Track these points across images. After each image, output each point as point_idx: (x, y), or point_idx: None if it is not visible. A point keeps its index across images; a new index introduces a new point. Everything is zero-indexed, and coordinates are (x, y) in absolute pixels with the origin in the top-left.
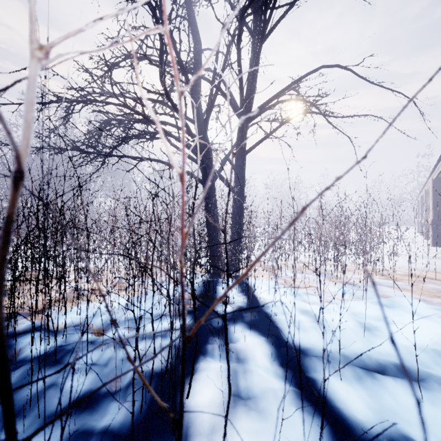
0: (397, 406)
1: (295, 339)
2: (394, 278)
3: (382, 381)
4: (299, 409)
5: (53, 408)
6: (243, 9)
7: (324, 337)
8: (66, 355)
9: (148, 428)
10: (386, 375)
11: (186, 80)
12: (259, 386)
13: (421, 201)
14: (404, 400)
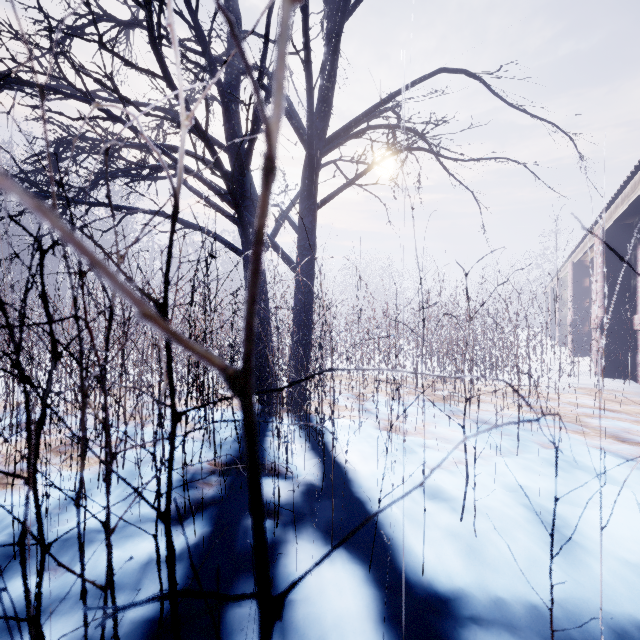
0: None
1: (425, 568)
2: (545, 409)
3: None
4: None
5: None
6: None
7: None
8: None
9: None
10: None
11: (210, 68)
12: None
13: (551, 294)
14: None
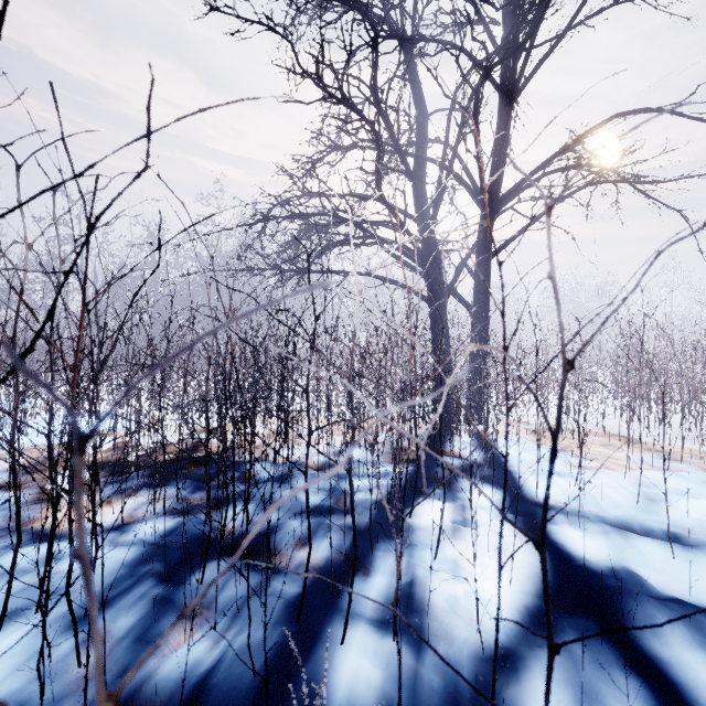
0: (639, 554)
1: (539, 495)
2: None
3: (633, 536)
4: (519, 537)
5: (297, 508)
6: (480, 79)
7: (519, 444)
8: (295, 477)
9: (376, 529)
10: (646, 536)
11: (406, 170)
12: (482, 520)
13: None
14: (651, 552)
